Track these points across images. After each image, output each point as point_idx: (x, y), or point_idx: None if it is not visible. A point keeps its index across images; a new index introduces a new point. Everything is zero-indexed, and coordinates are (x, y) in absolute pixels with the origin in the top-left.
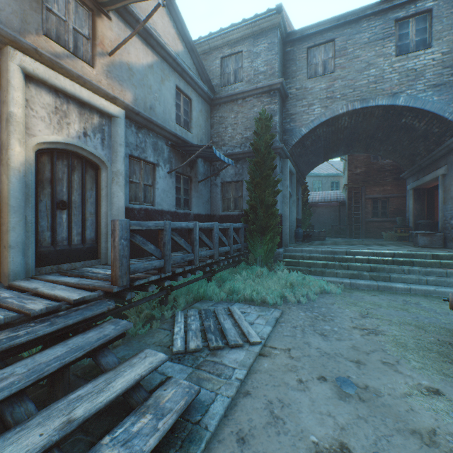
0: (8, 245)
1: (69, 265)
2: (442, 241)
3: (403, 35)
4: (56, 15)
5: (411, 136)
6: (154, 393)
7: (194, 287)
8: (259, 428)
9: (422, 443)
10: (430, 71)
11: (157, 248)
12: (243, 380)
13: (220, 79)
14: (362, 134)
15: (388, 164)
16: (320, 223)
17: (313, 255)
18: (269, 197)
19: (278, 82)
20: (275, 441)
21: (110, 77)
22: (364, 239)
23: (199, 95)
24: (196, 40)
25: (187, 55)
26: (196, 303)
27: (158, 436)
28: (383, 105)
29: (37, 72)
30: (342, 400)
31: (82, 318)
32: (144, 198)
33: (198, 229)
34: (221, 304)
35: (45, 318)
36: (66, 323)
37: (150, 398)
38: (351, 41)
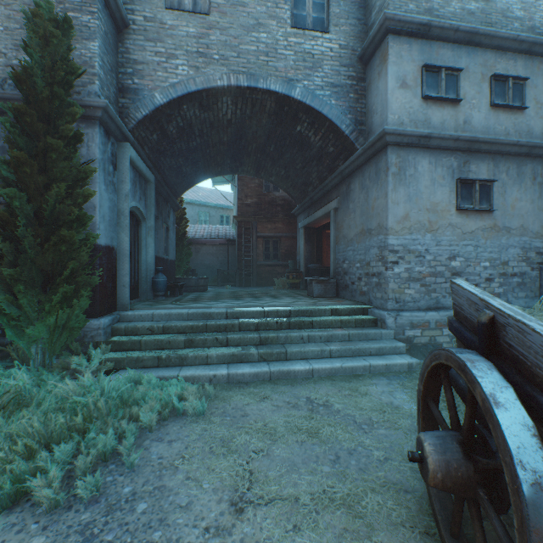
0: None
1: None
2: (335, 288)
3: (300, 1)
4: None
5: (306, 157)
6: None
7: None
8: None
9: None
10: (329, 64)
11: None
12: None
13: None
14: (252, 143)
15: (281, 198)
16: (206, 267)
17: (173, 323)
18: (60, 203)
19: None
20: None
21: None
22: (256, 287)
23: None
24: None
25: None
26: None
27: None
28: (277, 93)
29: None
30: None
31: None
32: None
33: None
34: None
35: None
36: None
37: None
38: None
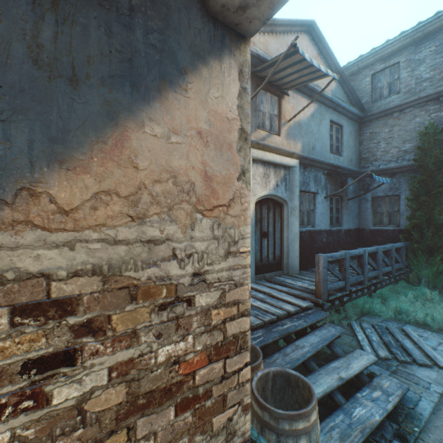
0: None
1: (268, 274)
2: None
3: None
4: (261, 112)
5: None
6: (373, 379)
7: (358, 301)
8: None
9: None
10: None
11: (339, 272)
12: (441, 394)
13: (370, 96)
14: None
15: None
16: None
17: None
18: (439, 216)
19: None
20: None
21: (288, 138)
22: None
23: (349, 119)
24: (343, 66)
25: (338, 88)
26: (363, 316)
27: (392, 404)
28: None
29: (258, 156)
30: None
31: (316, 320)
32: (306, 222)
33: (366, 255)
34: (390, 322)
35: (297, 316)
36: (311, 322)
37: (372, 381)
38: None
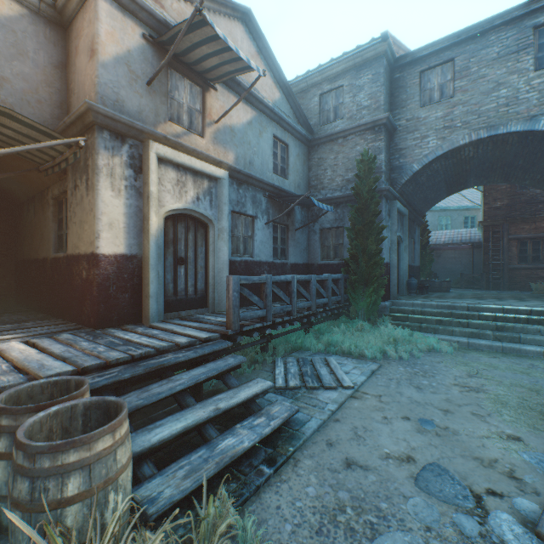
0: (149, 295)
1: (186, 312)
2: None
3: None
4: (176, 101)
5: None
6: (265, 407)
7: (291, 337)
8: (344, 440)
9: (480, 465)
10: None
11: (260, 300)
12: (334, 411)
13: (318, 118)
14: (495, 163)
15: (543, 194)
16: (447, 270)
17: (426, 309)
18: (372, 246)
19: (383, 117)
20: (355, 448)
21: (216, 143)
22: (506, 291)
23: (297, 139)
24: (293, 80)
25: (284, 101)
26: (294, 352)
27: (271, 428)
28: (517, 132)
29: (166, 155)
30: (419, 433)
31: (212, 351)
32: (243, 250)
33: (296, 282)
34: (318, 355)
35: (189, 349)
36: (204, 353)
37: (262, 409)
38: (475, 58)
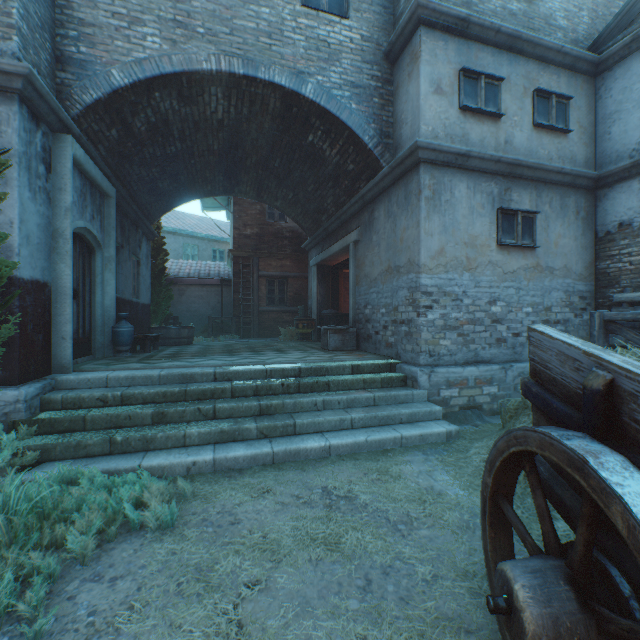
0: None
1: None
2: (355, 340)
3: None
4: None
5: (319, 176)
6: None
7: None
8: None
9: None
10: (348, 58)
11: None
12: None
13: None
14: (251, 155)
15: (288, 229)
16: (194, 313)
17: (136, 389)
18: None
19: None
20: None
21: None
22: (257, 339)
23: None
24: None
25: None
26: None
27: None
28: (283, 87)
29: None
30: None
31: None
32: None
33: None
34: None
35: None
36: None
37: None
38: None
